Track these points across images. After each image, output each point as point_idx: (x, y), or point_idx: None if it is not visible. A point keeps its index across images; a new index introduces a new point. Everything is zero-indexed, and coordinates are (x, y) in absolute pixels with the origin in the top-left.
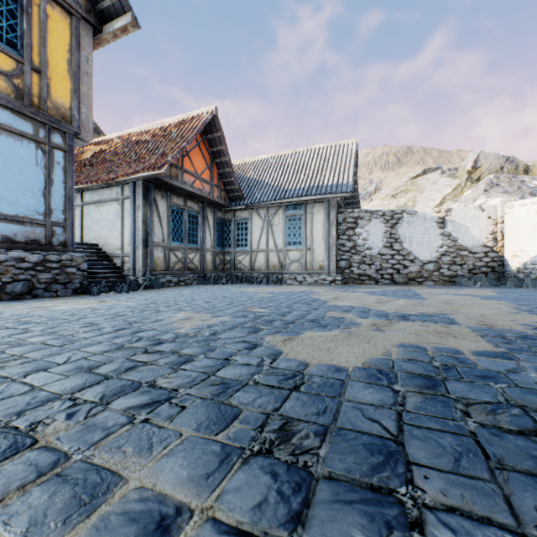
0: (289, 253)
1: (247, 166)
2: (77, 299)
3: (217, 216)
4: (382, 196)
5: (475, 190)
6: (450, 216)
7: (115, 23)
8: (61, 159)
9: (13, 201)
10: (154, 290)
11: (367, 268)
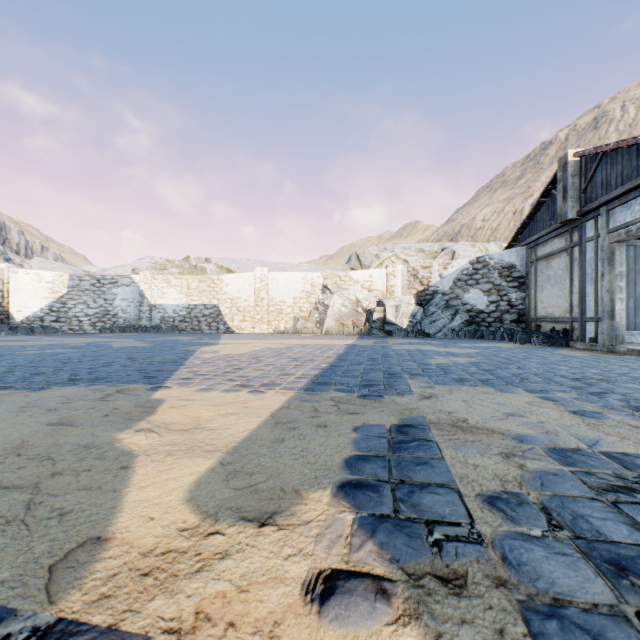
0: None
1: None
2: None
3: None
4: None
5: None
6: None
7: None
8: None
9: None
10: None
11: None
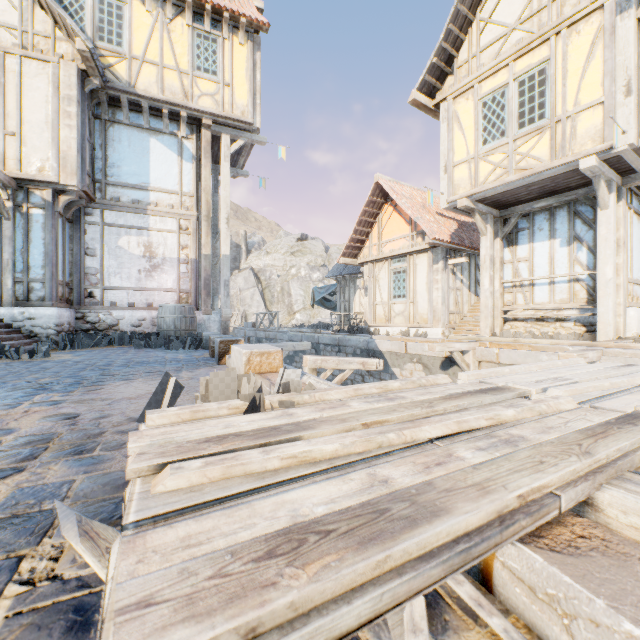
0: None
1: None
2: None
3: None
4: (283, 252)
5: None
6: None
7: None
8: None
9: None
10: None
11: None
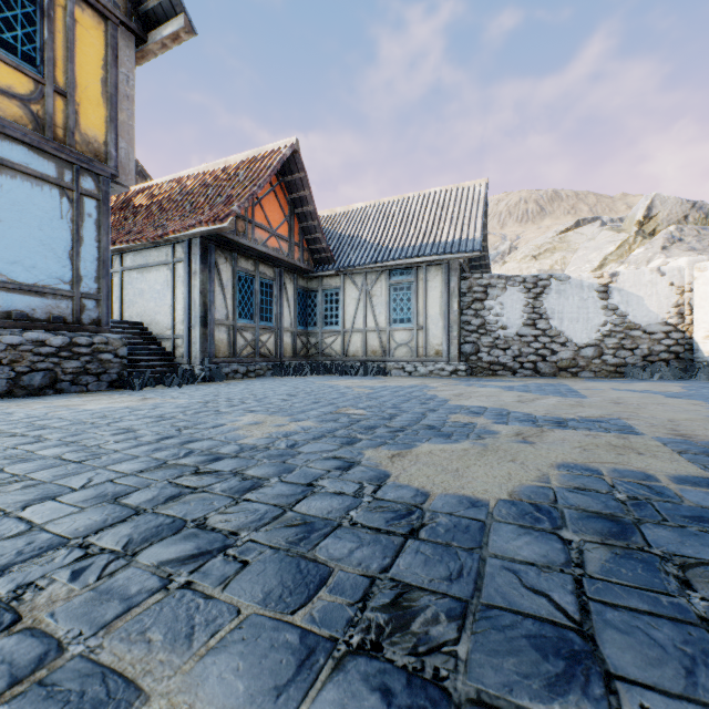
0: (395, 334)
1: (339, 218)
2: (113, 395)
3: (299, 284)
4: (519, 257)
5: (649, 247)
6: (616, 282)
7: (163, 28)
8: (93, 210)
9: (31, 266)
10: (215, 384)
11: (501, 353)
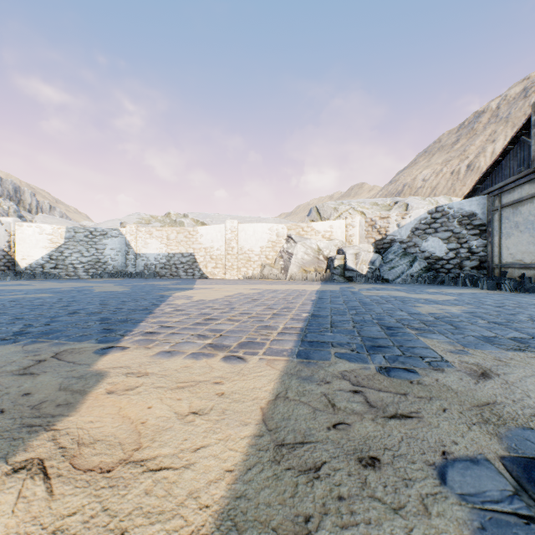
0: None
1: None
2: None
3: None
4: None
5: None
6: None
7: None
8: None
9: None
10: None
11: None
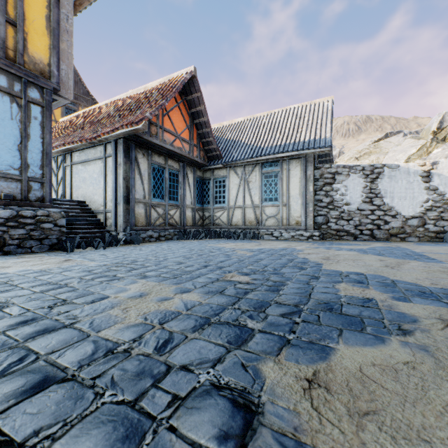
0: (266, 209)
1: (225, 129)
2: (46, 256)
3: (197, 174)
4: (346, 159)
5: (445, 147)
6: (436, 169)
7: None
8: (38, 114)
9: None
10: (133, 246)
11: (346, 223)
